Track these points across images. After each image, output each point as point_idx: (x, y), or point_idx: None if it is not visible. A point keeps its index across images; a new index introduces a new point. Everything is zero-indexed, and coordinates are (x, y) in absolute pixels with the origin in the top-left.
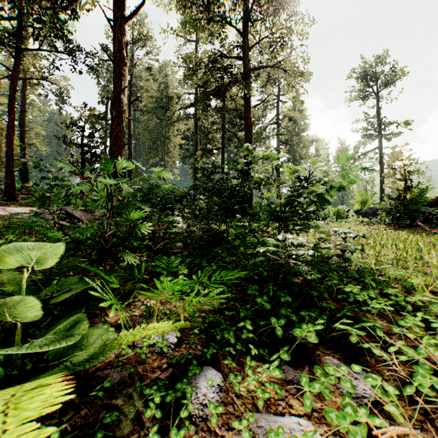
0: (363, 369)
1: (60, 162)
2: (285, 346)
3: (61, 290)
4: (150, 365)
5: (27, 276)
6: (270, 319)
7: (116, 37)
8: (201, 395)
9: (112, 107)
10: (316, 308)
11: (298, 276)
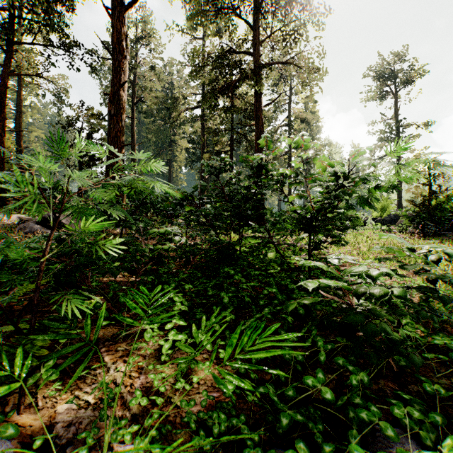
0: None
1: None
2: None
3: None
4: None
5: None
6: (350, 449)
7: (115, 28)
8: None
9: (110, 104)
10: (392, 377)
11: None
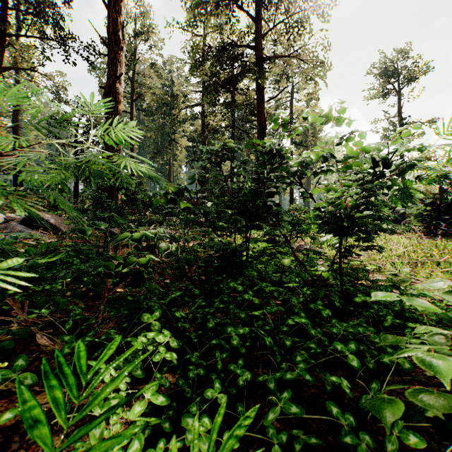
0: None
1: None
2: None
3: None
4: None
5: None
6: None
7: (110, 17)
8: None
9: (106, 97)
10: None
11: None
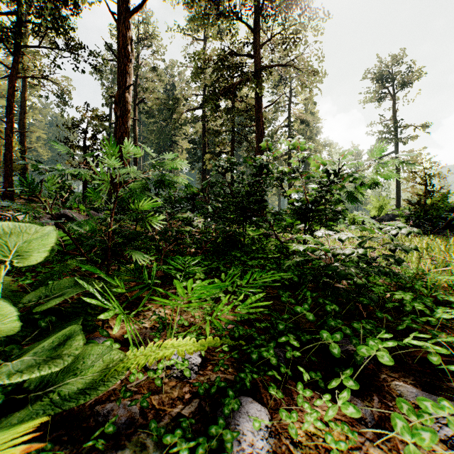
0: (450, 399)
1: (53, 141)
2: (347, 369)
3: (50, 295)
4: (168, 394)
5: (2, 274)
6: (320, 333)
7: (121, 32)
8: (247, 444)
9: (116, 106)
10: (362, 319)
11: (345, 279)
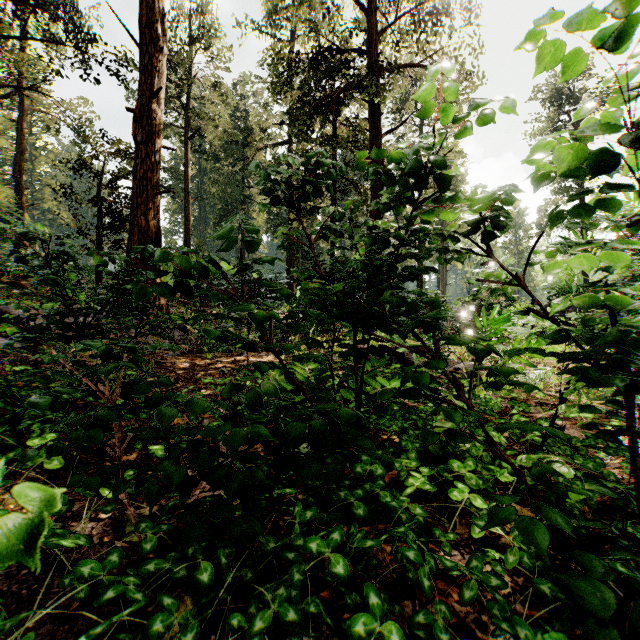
0: None
1: None
2: None
3: None
4: None
5: None
6: None
7: (143, 1)
8: None
9: (136, 124)
10: None
11: None
